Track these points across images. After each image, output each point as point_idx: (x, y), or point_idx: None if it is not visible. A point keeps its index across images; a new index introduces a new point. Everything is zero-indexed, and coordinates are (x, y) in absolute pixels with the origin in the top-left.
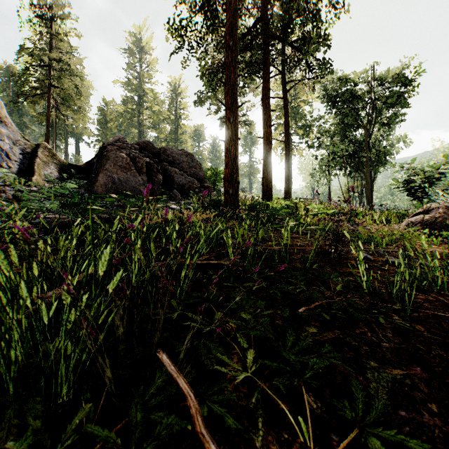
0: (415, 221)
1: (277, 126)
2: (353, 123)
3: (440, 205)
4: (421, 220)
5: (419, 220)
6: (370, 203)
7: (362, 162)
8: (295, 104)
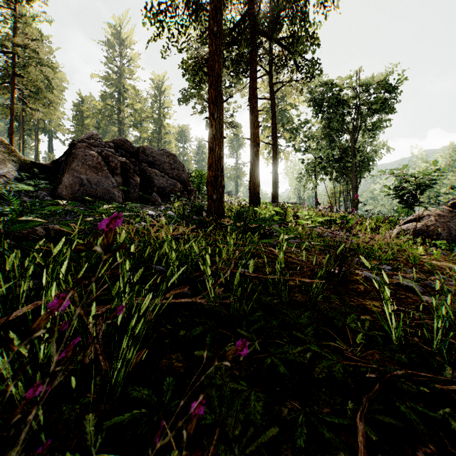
0: (407, 229)
1: (264, 129)
2: (339, 128)
3: (431, 213)
4: (413, 228)
5: (412, 228)
6: (356, 208)
7: (348, 167)
8: (282, 107)
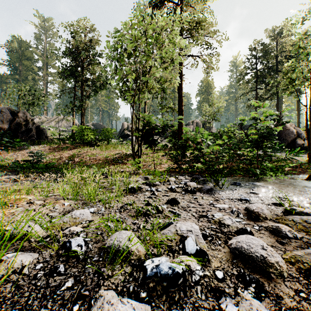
0: None
1: None
2: None
3: None
4: None
5: None
6: None
7: None
8: None
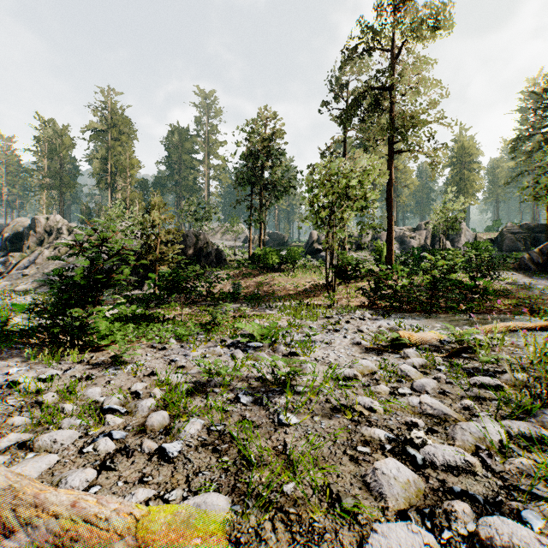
0: None
1: None
2: None
3: None
4: None
5: None
6: None
7: None
8: None
